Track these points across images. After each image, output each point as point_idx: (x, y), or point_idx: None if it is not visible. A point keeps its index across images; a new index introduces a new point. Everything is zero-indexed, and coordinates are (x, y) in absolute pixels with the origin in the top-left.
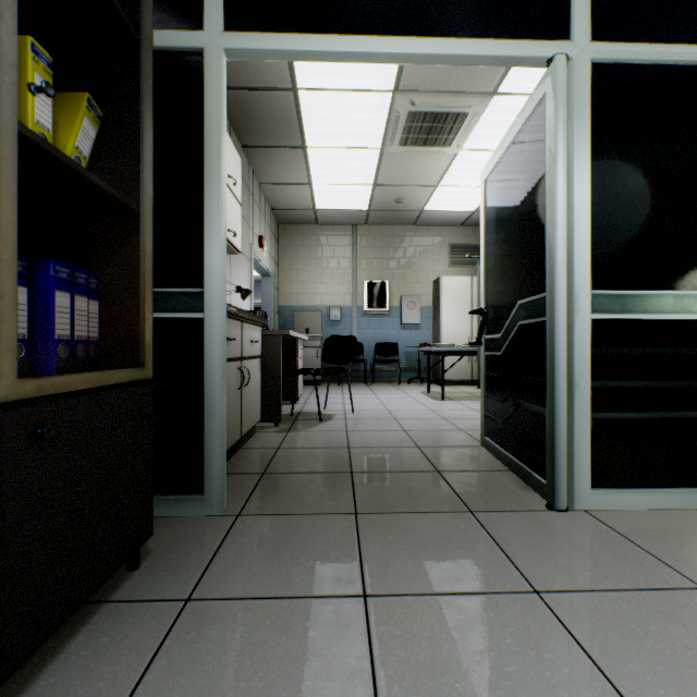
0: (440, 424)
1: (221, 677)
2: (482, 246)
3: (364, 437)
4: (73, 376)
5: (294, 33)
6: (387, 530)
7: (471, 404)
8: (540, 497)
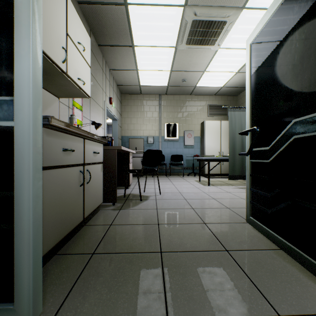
0: (213, 203)
1: None
2: (249, 88)
3: (168, 214)
4: None
5: None
6: None
7: (225, 188)
8: None
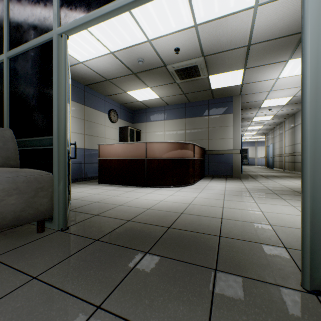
0: None
1: None
2: None
3: None
4: None
5: None
6: None
7: None
8: None
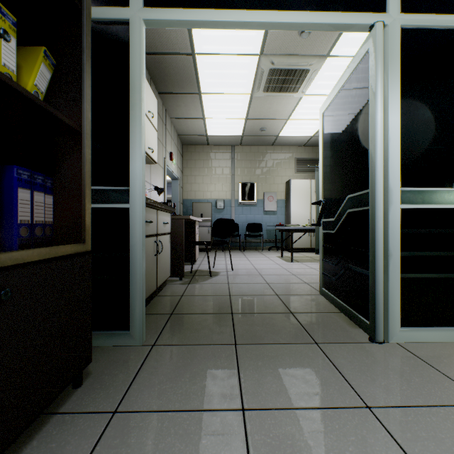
0: (291, 278)
1: None
2: (321, 158)
3: (240, 288)
4: (27, 251)
5: (192, 8)
6: (257, 357)
7: (311, 265)
8: (364, 332)
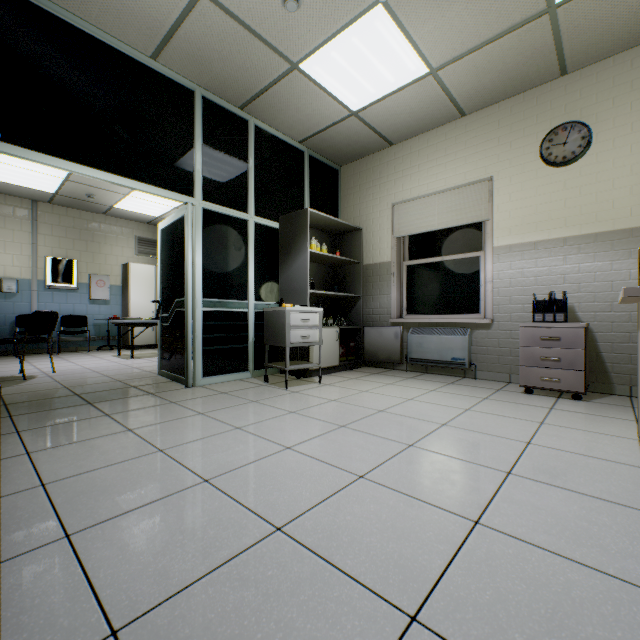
0: (133, 370)
1: (59, 433)
2: (160, 265)
3: (76, 382)
4: None
5: (50, 154)
6: (111, 404)
7: (155, 359)
8: (184, 386)
